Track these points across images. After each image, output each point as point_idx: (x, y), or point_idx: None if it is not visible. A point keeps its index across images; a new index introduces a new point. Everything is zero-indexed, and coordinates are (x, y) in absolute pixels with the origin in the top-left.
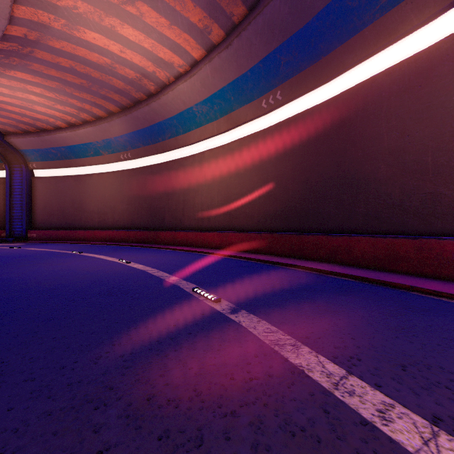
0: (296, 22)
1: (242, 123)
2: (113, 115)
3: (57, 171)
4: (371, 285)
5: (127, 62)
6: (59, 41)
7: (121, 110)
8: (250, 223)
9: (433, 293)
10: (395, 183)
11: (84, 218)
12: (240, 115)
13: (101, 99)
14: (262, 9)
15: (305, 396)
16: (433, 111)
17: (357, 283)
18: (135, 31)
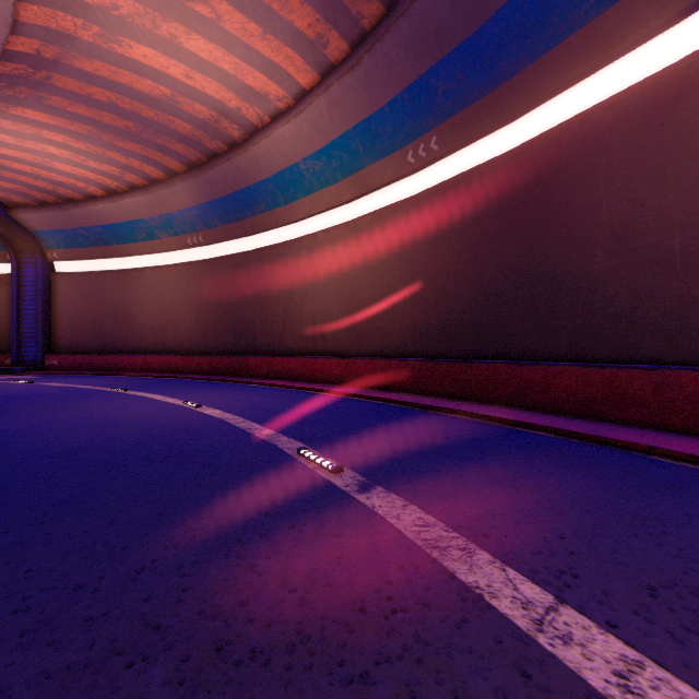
0: (461, 26)
1: (377, 188)
2: (175, 176)
3: (91, 263)
4: (583, 444)
5: (196, 92)
6: (90, 60)
7: (188, 168)
8: (388, 344)
9: (685, 458)
10: (620, 281)
11: (131, 337)
12: (373, 175)
13: (157, 152)
14: (408, 7)
15: (487, 645)
16: (682, 165)
17: (561, 441)
18: (209, 44)
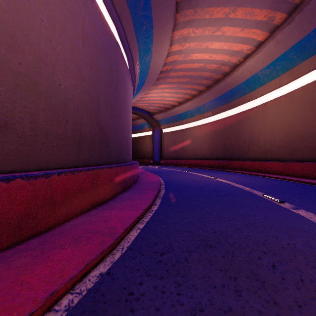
0: None
1: (305, 73)
2: (202, 92)
3: (172, 128)
4: None
5: (212, 61)
6: (180, 65)
7: (207, 88)
8: (313, 154)
9: None
10: None
11: (185, 153)
12: (303, 67)
13: (196, 85)
14: None
15: None
16: None
17: None
18: (219, 43)
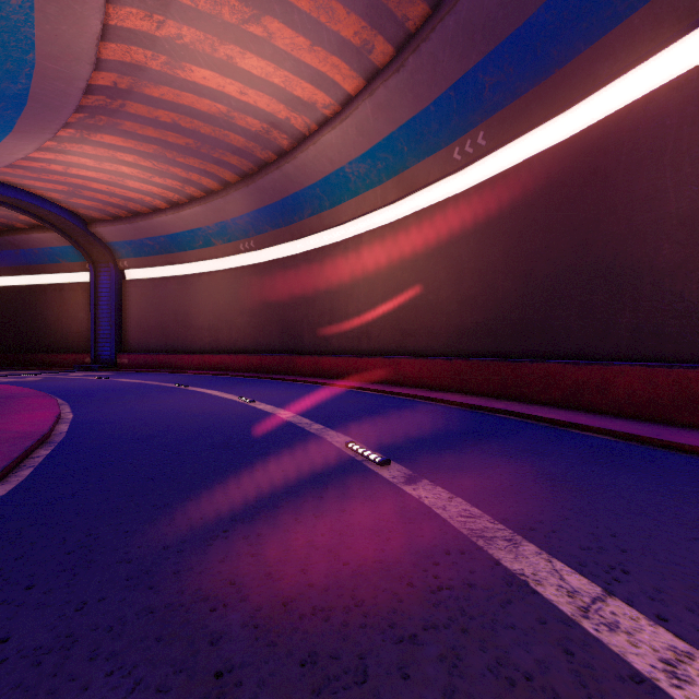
0: (510, 18)
1: (422, 187)
2: (229, 186)
3: (155, 270)
4: (645, 448)
5: (249, 107)
6: (158, 87)
7: (241, 178)
8: (433, 343)
9: None
10: (690, 274)
11: (190, 337)
12: (418, 174)
13: (214, 165)
14: (454, 4)
15: (531, 624)
16: None
17: (620, 444)
18: (261, 61)
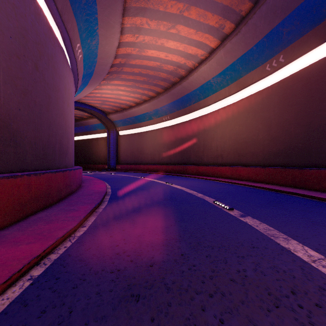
0: None
1: (249, 85)
2: (159, 94)
3: (130, 131)
4: None
5: (169, 61)
6: (134, 60)
7: (164, 90)
8: (255, 159)
9: None
10: None
11: (143, 158)
12: (247, 79)
13: (153, 86)
14: (266, 0)
15: (289, 260)
16: None
17: None
18: (174, 42)
